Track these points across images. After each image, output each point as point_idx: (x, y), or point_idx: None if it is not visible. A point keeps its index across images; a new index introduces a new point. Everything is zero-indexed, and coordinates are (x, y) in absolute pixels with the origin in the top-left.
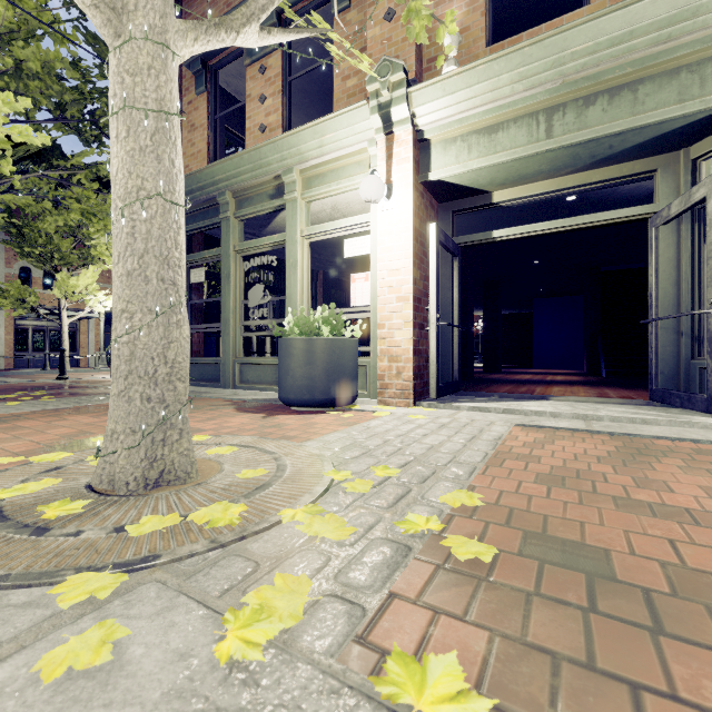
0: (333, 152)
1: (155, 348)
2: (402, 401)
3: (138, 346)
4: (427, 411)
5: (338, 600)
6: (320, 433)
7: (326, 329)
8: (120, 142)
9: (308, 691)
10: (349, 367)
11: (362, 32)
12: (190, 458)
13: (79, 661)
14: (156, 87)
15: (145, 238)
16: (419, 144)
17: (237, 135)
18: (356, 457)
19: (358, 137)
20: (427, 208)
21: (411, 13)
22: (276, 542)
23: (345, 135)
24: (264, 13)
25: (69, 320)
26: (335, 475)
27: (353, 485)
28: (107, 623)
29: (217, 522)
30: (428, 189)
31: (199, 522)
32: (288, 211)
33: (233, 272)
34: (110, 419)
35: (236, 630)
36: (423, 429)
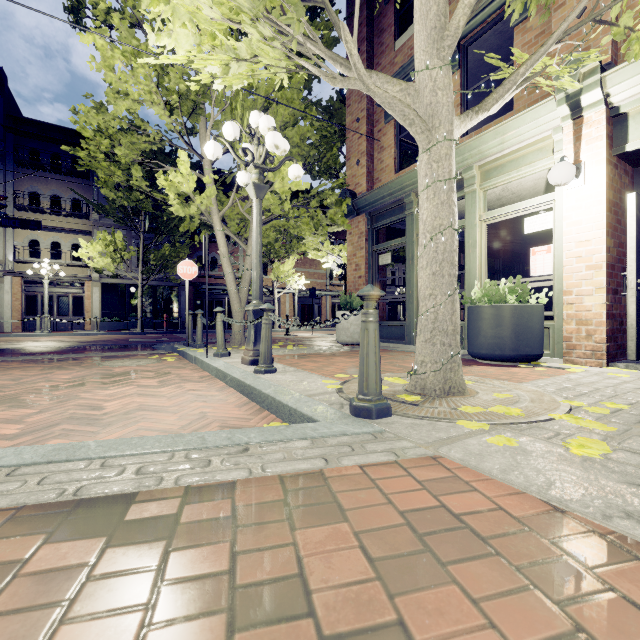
0: (513, 146)
1: (447, 315)
2: (592, 361)
3: (439, 314)
4: (626, 371)
5: (628, 451)
6: (525, 379)
7: (511, 297)
8: (429, 201)
9: (637, 471)
10: (537, 329)
11: (544, 34)
12: (463, 381)
13: (505, 443)
14: (448, 165)
15: (442, 253)
16: (613, 119)
17: (407, 142)
18: (577, 396)
19: (542, 128)
20: (621, 177)
21: (631, 42)
22: (559, 426)
23: (527, 129)
24: (507, 93)
25: (278, 295)
26: (570, 403)
27: (592, 409)
28: (501, 436)
29: (510, 413)
30: (622, 158)
31: (498, 412)
32: (467, 202)
33: (415, 254)
34: (419, 355)
35: (575, 448)
36: (631, 384)
